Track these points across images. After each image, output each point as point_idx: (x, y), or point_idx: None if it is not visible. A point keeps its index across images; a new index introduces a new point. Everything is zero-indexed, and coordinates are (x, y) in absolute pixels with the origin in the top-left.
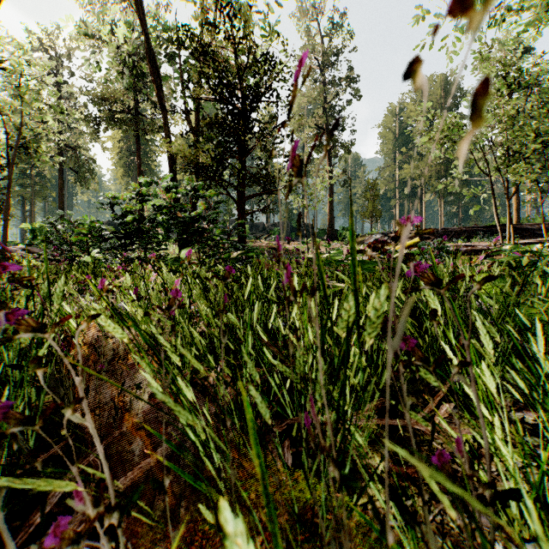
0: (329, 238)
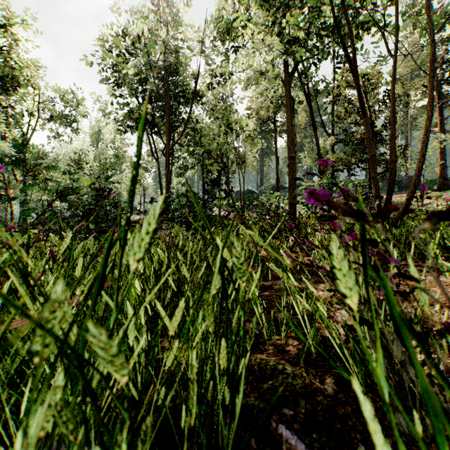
0: (440, 188)
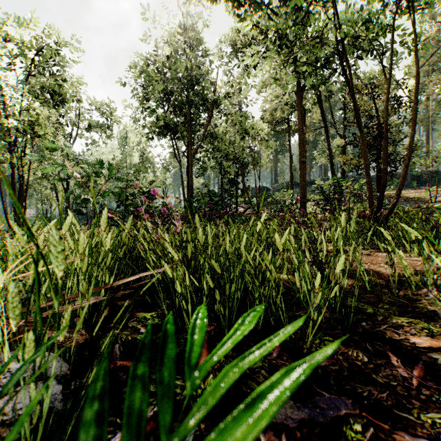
0: None
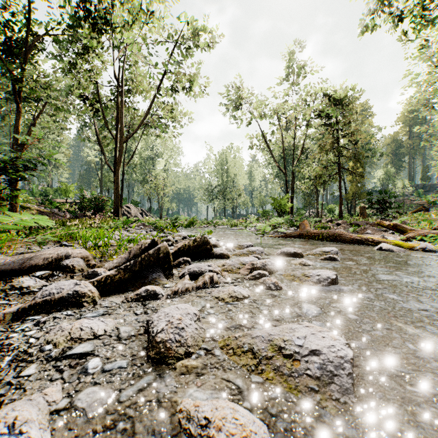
0: None
